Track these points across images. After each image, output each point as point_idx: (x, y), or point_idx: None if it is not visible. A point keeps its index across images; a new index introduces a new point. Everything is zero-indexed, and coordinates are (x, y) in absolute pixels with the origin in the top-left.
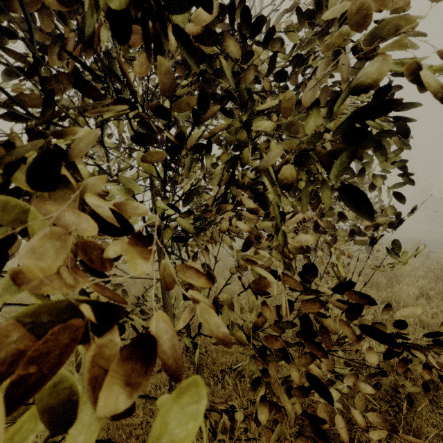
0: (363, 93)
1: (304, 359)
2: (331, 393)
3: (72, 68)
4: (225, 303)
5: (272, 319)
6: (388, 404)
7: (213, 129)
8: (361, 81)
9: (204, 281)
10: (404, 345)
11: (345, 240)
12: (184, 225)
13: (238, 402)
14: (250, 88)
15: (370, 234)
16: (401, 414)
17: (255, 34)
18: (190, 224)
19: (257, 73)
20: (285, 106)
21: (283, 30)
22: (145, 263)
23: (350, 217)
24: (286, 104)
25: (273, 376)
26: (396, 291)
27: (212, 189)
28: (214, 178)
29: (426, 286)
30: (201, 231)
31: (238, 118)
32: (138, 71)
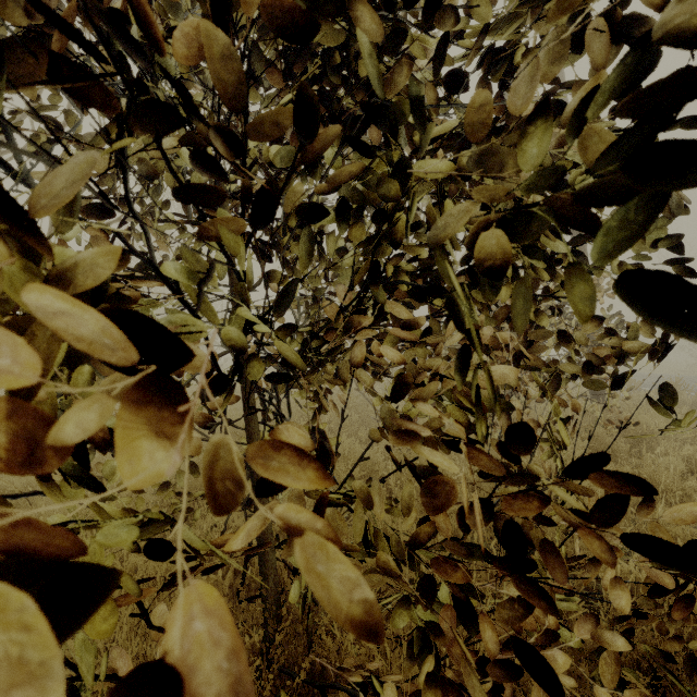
0: (683, 45)
1: (510, 608)
2: (554, 661)
3: (62, 50)
4: (360, 498)
5: (447, 529)
6: (651, 674)
7: (338, 176)
8: (674, 21)
9: (311, 479)
10: (691, 577)
11: (567, 380)
12: (284, 356)
13: (384, 669)
14: (409, 86)
15: (614, 370)
16: (675, 693)
17: (416, 1)
18: (294, 353)
19: (417, 83)
20: (476, 126)
21: (465, 4)
22: (162, 448)
23: (579, 340)
24: (479, 121)
25: (448, 634)
26: (648, 466)
27: (339, 291)
28: (343, 275)
29: (696, 457)
30: (318, 365)
31: (384, 157)
32: (189, 54)
